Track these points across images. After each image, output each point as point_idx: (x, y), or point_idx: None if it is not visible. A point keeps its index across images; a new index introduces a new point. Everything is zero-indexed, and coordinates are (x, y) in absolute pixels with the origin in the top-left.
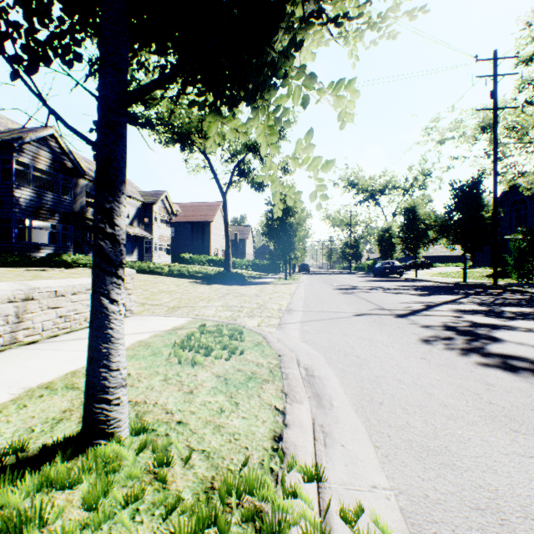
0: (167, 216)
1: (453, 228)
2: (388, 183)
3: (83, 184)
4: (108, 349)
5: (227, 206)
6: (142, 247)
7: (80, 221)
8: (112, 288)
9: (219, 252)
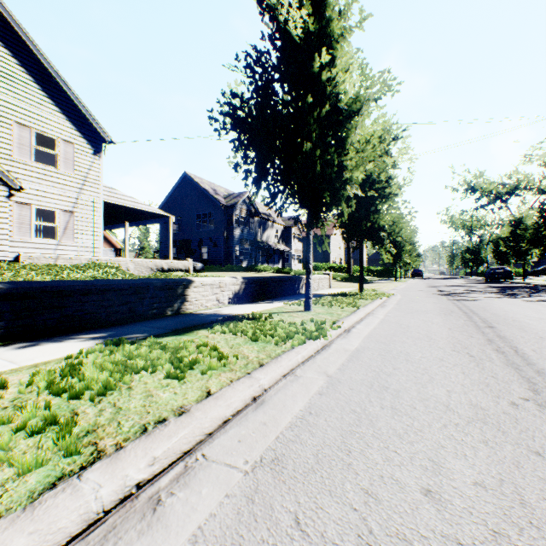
0: (299, 234)
1: (543, 240)
2: (517, 185)
3: (256, 220)
4: (362, 281)
5: None
6: (284, 258)
7: (257, 244)
8: (362, 274)
9: (336, 260)
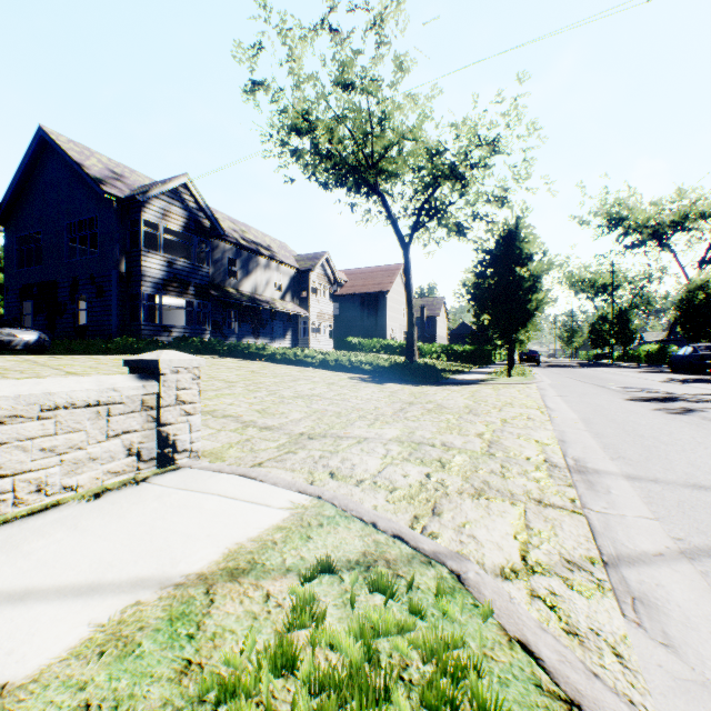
0: (328, 286)
1: None
2: (689, 210)
3: (223, 249)
4: None
5: (409, 264)
6: (296, 329)
7: (219, 295)
8: None
9: (399, 334)
